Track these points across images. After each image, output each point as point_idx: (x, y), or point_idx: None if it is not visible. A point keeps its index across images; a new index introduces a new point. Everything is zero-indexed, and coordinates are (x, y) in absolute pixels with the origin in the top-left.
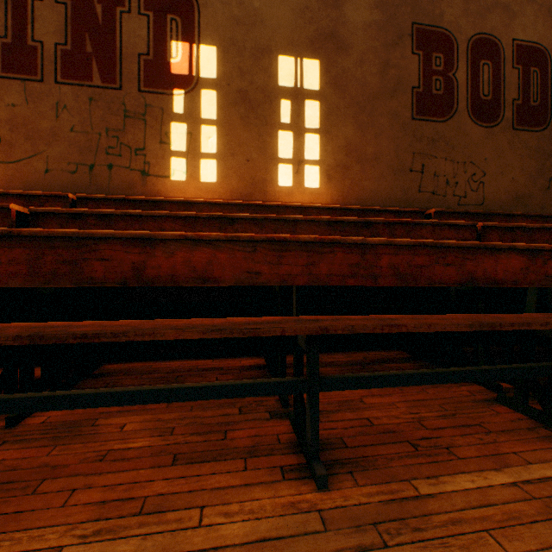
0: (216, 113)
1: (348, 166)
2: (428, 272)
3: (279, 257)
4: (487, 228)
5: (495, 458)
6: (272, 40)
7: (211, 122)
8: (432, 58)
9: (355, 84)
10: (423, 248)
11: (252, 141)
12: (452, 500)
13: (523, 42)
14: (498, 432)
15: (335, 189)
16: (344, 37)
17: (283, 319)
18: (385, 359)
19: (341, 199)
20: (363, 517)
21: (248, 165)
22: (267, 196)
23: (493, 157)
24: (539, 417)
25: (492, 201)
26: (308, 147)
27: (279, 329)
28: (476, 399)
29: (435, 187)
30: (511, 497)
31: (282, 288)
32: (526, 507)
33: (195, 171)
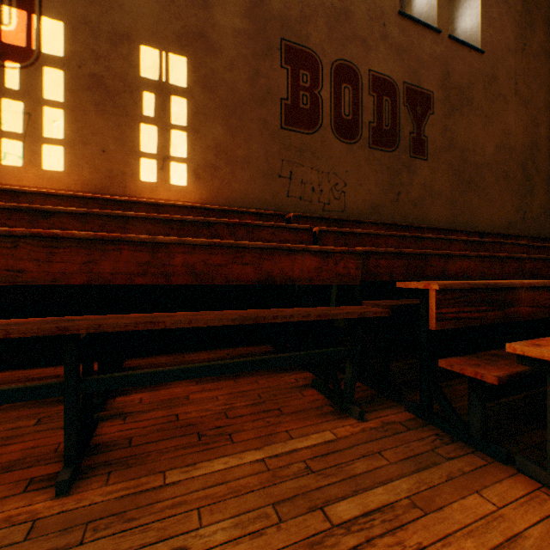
0: (64, 95)
1: (218, 166)
2: (226, 270)
3: (51, 254)
4: (324, 232)
5: (266, 438)
6: (134, 28)
7: (57, 105)
8: (300, 74)
9: (225, 87)
10: (220, 248)
11: (109, 130)
12: (191, 484)
13: (378, 74)
14: (290, 414)
15: (204, 188)
16: (214, 39)
17: (40, 320)
18: (246, 354)
19: (210, 199)
20: (82, 518)
21: (105, 156)
22: (128, 190)
23: (353, 170)
24: (331, 396)
25: (353, 209)
26: (175, 143)
27: (3, 331)
28: (296, 385)
29: (303, 193)
30: (249, 472)
31: (100, 287)
32: (255, 479)
33: (35, 156)
